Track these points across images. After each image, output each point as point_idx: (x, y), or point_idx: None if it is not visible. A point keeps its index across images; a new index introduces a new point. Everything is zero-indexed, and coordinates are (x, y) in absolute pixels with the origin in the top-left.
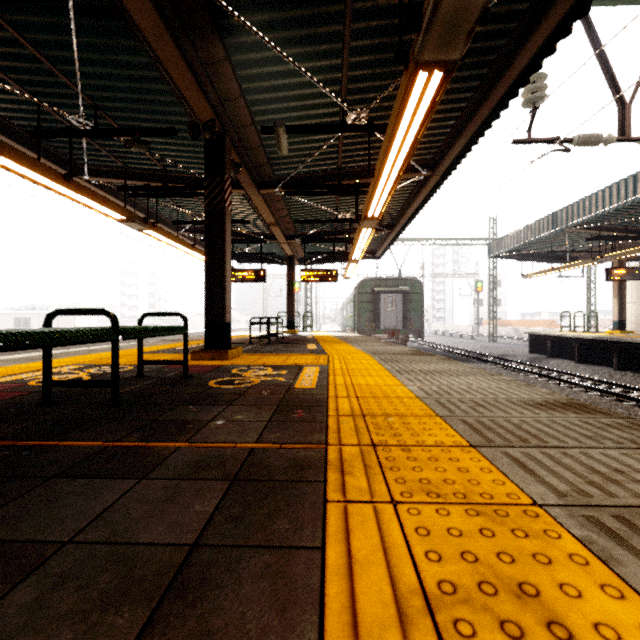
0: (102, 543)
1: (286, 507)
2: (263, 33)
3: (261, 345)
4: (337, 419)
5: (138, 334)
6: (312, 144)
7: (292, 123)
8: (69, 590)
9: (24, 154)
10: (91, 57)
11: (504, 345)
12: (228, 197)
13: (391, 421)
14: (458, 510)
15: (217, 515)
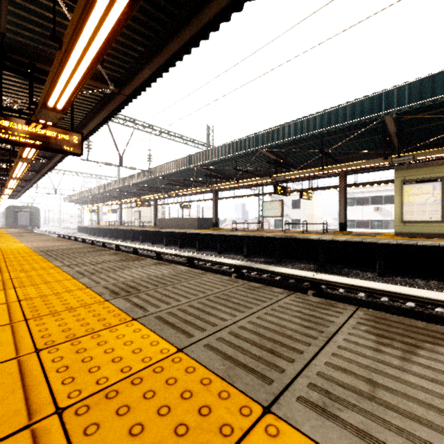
0: None
1: None
2: None
3: None
4: None
5: None
6: None
7: None
8: None
9: None
10: None
11: None
12: None
13: None
14: None
15: None
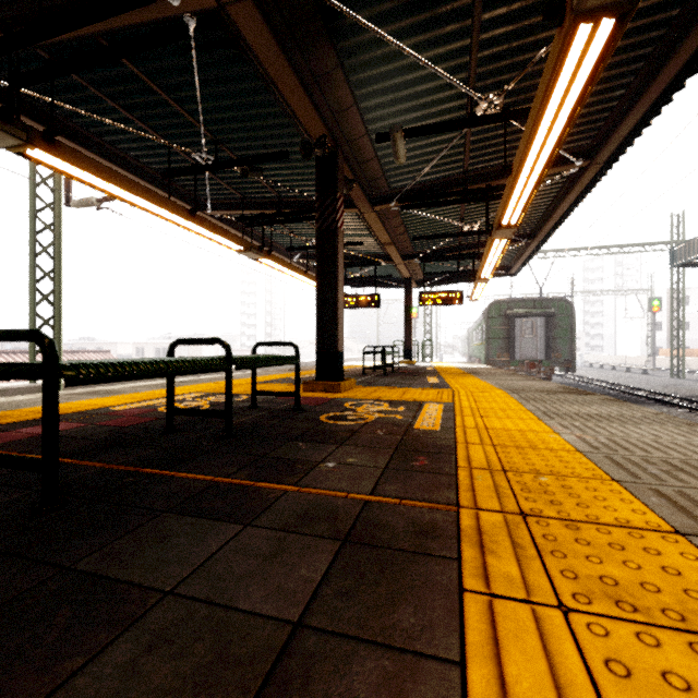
0: (201, 601)
1: (409, 589)
2: (378, 28)
3: (375, 377)
4: (469, 472)
5: (250, 364)
6: (433, 147)
7: (410, 126)
8: (163, 657)
9: (157, 194)
10: (211, 92)
11: (696, 383)
12: (340, 217)
13: (544, 482)
14: (675, 641)
15: (325, 586)
